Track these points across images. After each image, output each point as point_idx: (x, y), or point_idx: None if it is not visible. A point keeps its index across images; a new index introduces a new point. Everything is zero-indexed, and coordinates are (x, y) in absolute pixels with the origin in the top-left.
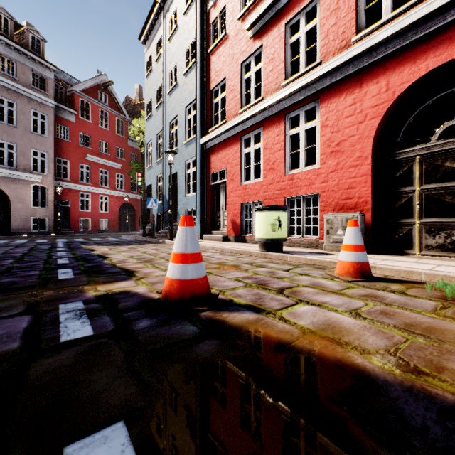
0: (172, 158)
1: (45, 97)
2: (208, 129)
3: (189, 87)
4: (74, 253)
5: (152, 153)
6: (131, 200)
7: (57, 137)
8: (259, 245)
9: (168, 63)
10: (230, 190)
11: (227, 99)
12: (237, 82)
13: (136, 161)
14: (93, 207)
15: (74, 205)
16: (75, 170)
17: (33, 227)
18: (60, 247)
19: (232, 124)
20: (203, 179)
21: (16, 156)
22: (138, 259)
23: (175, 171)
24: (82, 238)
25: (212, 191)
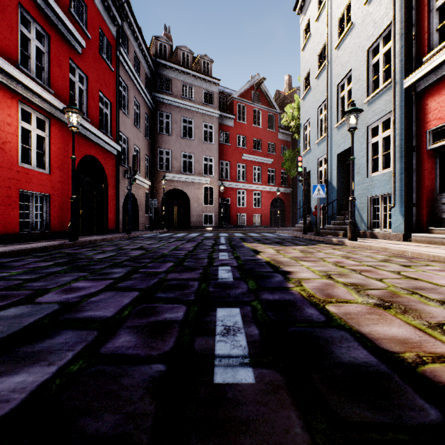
0: (354, 120)
1: (212, 110)
2: (420, 59)
3: (376, 13)
4: (236, 256)
5: (310, 134)
6: (281, 195)
7: (220, 143)
8: None
9: (336, 8)
10: None
11: None
12: None
13: (289, 150)
14: (247, 203)
15: (232, 202)
16: (233, 170)
17: (204, 222)
18: (222, 243)
19: None
20: (408, 144)
21: (193, 163)
22: (357, 290)
23: (348, 146)
24: (240, 233)
25: (430, 160)
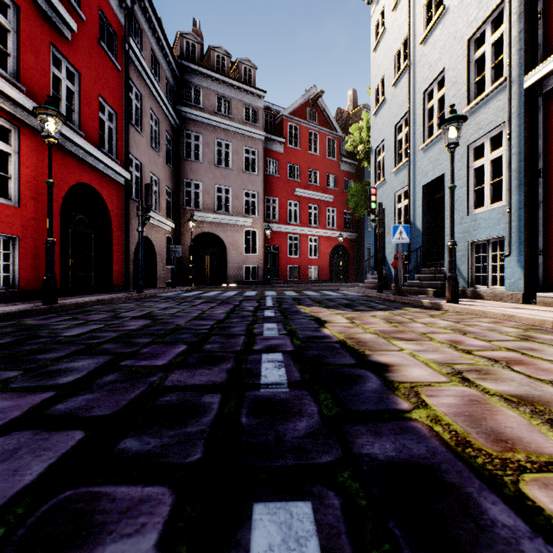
0: (455, 132)
1: (255, 130)
2: (549, 45)
3: None
4: (290, 330)
5: (385, 160)
6: (344, 241)
7: (266, 173)
8: None
9: None
10: None
11: None
12: None
13: (355, 183)
14: (301, 251)
15: (282, 250)
16: (283, 210)
17: (245, 276)
18: (268, 307)
19: None
20: (531, 166)
21: (231, 200)
22: (547, 421)
23: (439, 173)
24: (292, 291)
25: None
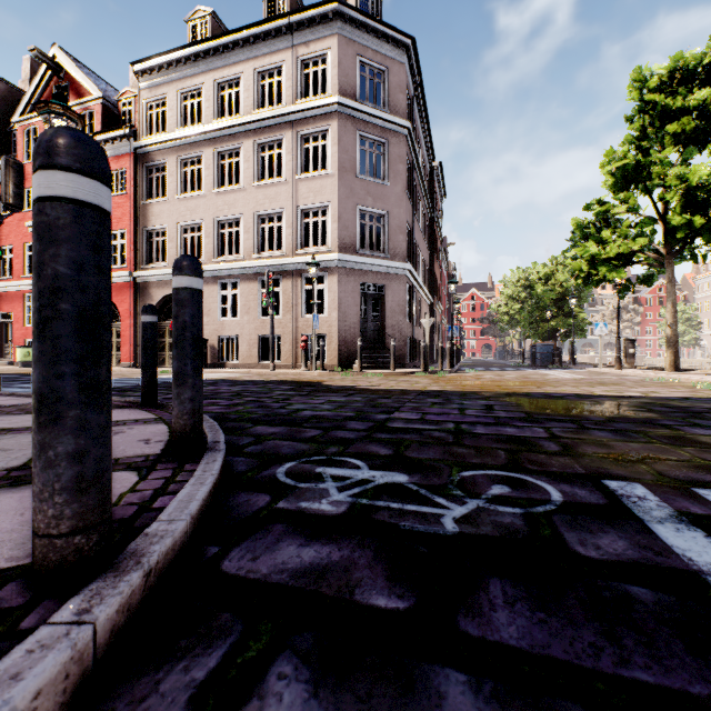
0: None
1: None
2: None
3: None
4: None
5: None
6: None
7: None
8: (19, 364)
9: None
10: (17, 329)
11: (14, 262)
12: (22, 255)
13: None
14: None
15: None
16: None
17: None
18: None
19: (16, 284)
20: None
21: None
22: None
23: None
24: None
25: (2, 327)
